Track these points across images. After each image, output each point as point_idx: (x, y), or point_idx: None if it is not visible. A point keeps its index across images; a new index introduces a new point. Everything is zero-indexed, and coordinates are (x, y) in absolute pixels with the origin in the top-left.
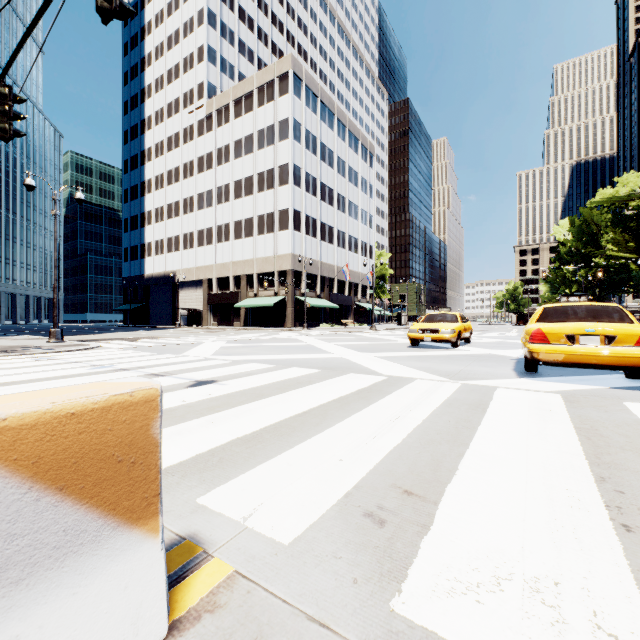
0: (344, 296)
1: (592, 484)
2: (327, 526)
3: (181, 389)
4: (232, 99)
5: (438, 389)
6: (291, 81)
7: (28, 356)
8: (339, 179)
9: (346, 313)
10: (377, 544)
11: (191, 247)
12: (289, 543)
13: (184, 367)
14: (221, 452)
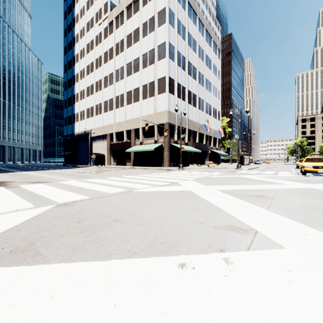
0: (203, 144)
1: None
2: None
3: None
4: (125, 6)
5: None
6: None
7: None
8: (200, 62)
9: (203, 156)
10: None
11: (100, 113)
12: None
13: None
14: None
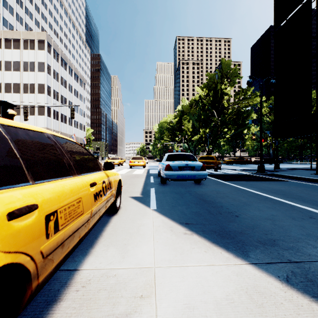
0: None
1: (126, 172)
2: None
3: None
4: (3, 37)
5: (115, 170)
6: (46, 45)
7: None
8: (69, 94)
9: None
10: None
11: None
12: None
13: None
14: None
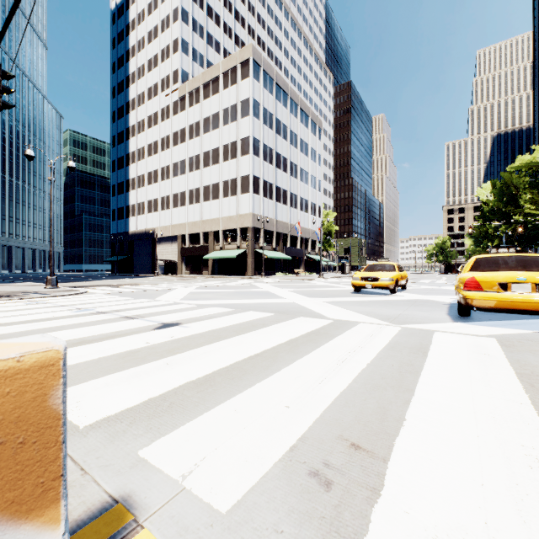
0: (296, 249)
1: None
2: (270, 488)
3: (148, 331)
4: (201, 83)
5: (380, 332)
6: (251, 67)
7: (24, 300)
8: (292, 150)
9: (298, 263)
10: (323, 514)
11: (167, 208)
12: (227, 510)
13: (154, 310)
14: (173, 396)
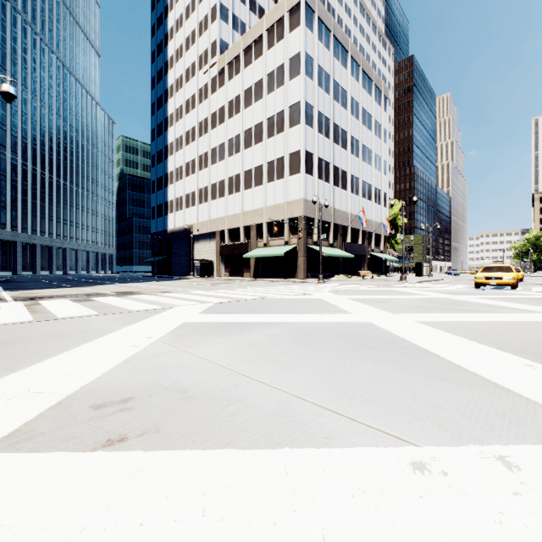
0: (357, 245)
1: None
2: None
3: None
4: (242, 48)
5: None
6: (303, 11)
7: None
8: (352, 121)
9: (359, 263)
10: None
11: (205, 201)
12: None
13: None
14: None
